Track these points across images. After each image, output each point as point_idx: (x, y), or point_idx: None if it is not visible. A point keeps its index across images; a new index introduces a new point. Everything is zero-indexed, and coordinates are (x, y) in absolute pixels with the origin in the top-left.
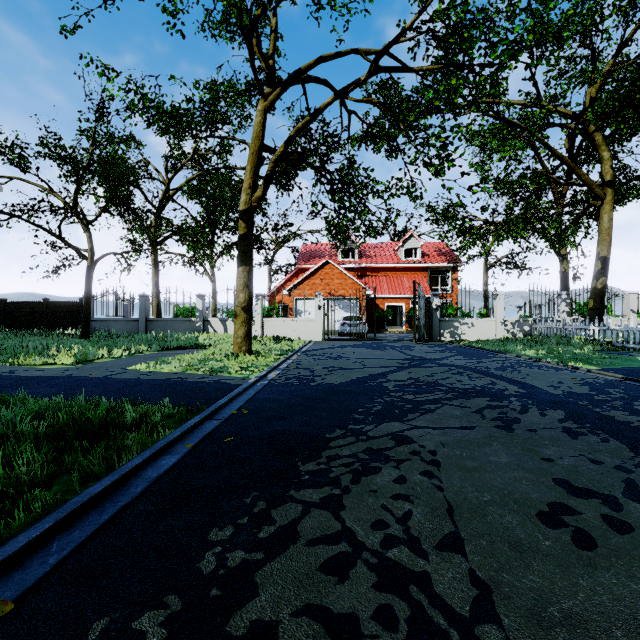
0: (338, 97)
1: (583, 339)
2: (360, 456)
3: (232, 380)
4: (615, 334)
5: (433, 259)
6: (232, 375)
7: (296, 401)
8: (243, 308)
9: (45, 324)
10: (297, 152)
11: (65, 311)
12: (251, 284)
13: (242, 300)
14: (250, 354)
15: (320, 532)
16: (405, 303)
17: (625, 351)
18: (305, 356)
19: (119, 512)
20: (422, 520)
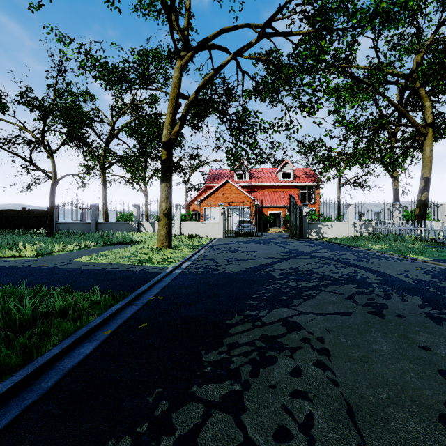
0: (235, 56)
1: (413, 237)
2: (257, 344)
3: (154, 269)
4: (437, 233)
5: (302, 180)
6: (154, 265)
7: (202, 288)
8: (165, 214)
9: (23, 226)
10: (205, 99)
11: (38, 216)
12: (171, 196)
13: (164, 208)
14: (170, 248)
15: (221, 445)
16: (282, 211)
17: (445, 246)
18: (211, 249)
19: (21, 414)
20: (325, 427)
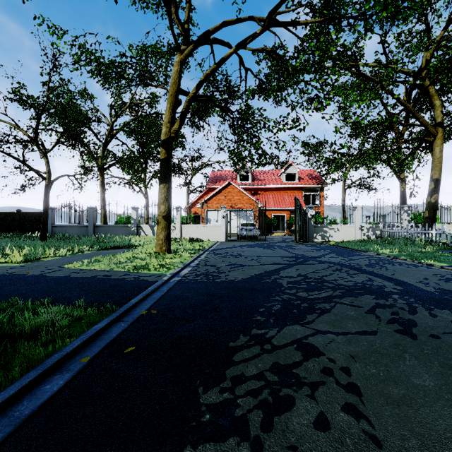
0: (238, 48)
1: (423, 240)
2: (268, 377)
3: (150, 277)
4: (449, 237)
5: (306, 182)
6: (151, 272)
7: (202, 299)
8: (163, 217)
9: (18, 229)
10: (206, 96)
11: (33, 219)
12: (170, 198)
13: (163, 210)
14: (169, 253)
15: None
16: (286, 214)
17: None
18: (212, 254)
19: None
20: None
